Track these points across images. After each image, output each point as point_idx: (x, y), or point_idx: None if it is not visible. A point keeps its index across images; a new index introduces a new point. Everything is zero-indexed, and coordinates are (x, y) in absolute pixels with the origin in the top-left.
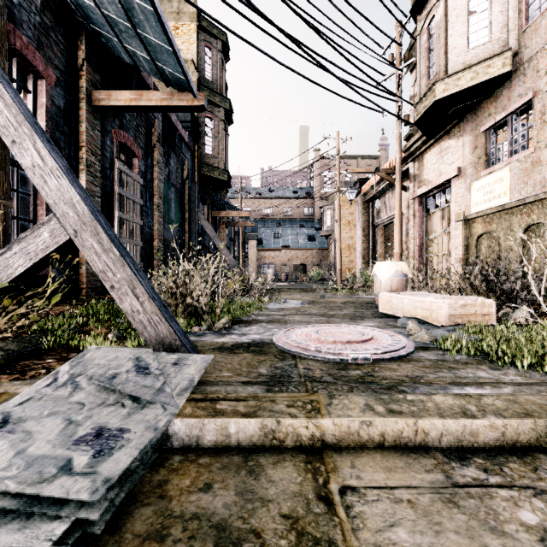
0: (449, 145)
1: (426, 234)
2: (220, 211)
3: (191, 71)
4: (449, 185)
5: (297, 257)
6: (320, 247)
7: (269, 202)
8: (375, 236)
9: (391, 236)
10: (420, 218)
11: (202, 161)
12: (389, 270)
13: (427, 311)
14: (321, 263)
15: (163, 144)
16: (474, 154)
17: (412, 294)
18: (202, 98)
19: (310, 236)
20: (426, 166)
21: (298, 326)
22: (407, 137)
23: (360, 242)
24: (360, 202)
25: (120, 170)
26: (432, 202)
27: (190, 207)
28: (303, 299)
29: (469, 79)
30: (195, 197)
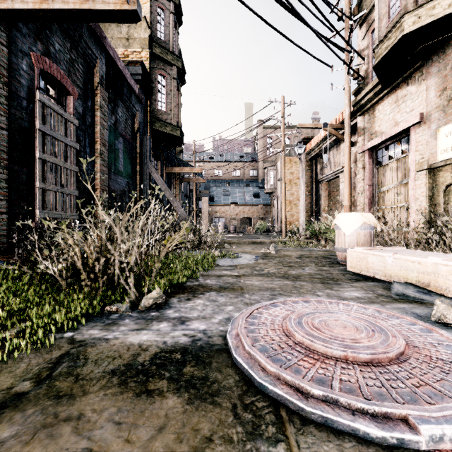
0: (407, 92)
1: (377, 187)
2: (174, 167)
3: (143, 28)
4: (406, 135)
5: (243, 212)
6: (264, 203)
7: (220, 165)
8: (319, 191)
9: (331, 191)
10: (371, 171)
11: (154, 116)
12: (355, 222)
13: (429, 276)
14: (265, 217)
15: (107, 89)
16: (442, 96)
17: (391, 251)
18: (133, 1)
19: (255, 193)
20: (378, 117)
21: (263, 303)
22: (356, 91)
23: (304, 197)
24: (304, 160)
25: (44, 104)
26: (384, 154)
27: (141, 160)
28: (255, 252)
29: (446, 5)
30: (146, 150)
